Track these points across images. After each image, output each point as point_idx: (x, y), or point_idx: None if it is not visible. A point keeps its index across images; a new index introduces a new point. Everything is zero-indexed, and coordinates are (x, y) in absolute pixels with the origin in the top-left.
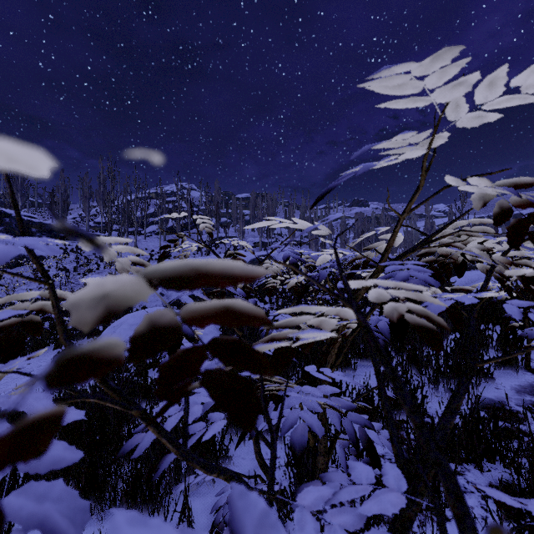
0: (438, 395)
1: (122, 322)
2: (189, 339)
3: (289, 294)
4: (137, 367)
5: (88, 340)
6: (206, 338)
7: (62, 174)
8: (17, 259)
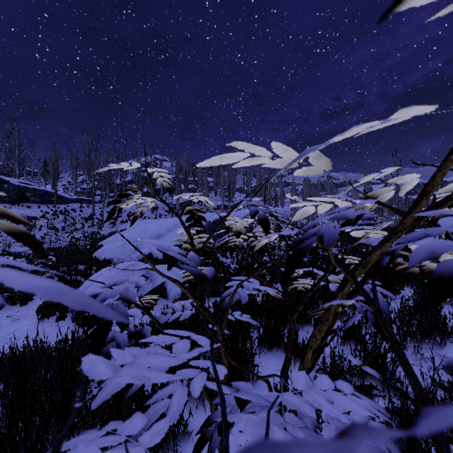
0: None
1: (99, 275)
2: (121, 324)
3: (248, 250)
4: None
5: None
6: (174, 289)
7: (54, 147)
8: None
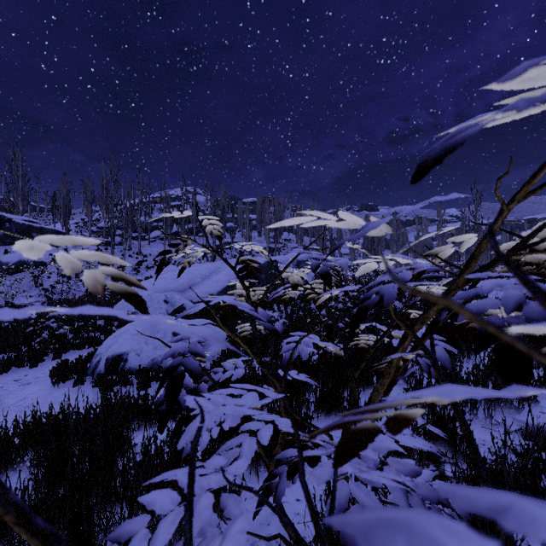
0: (476, 421)
1: (123, 331)
2: (194, 376)
3: (299, 302)
4: (139, 380)
5: (88, 350)
6: (212, 348)
7: (64, 178)
8: (17, 265)
